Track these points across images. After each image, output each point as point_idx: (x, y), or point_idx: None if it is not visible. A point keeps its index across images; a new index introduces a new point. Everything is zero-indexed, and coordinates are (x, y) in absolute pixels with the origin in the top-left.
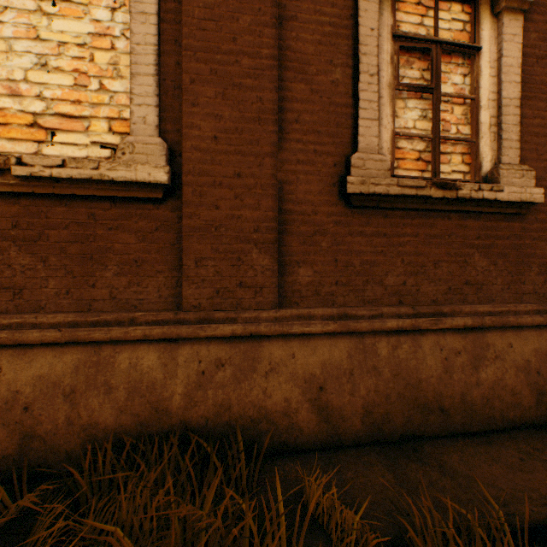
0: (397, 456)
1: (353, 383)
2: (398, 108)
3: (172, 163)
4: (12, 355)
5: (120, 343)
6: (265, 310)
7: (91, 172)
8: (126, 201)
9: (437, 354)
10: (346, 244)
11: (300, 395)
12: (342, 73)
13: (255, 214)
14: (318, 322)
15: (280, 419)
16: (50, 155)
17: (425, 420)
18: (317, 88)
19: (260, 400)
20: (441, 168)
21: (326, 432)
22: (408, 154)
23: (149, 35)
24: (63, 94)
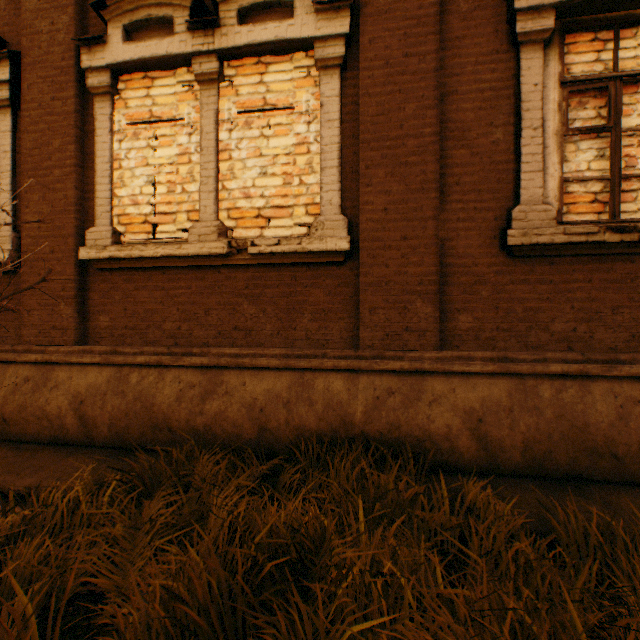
0: (558, 489)
1: (512, 419)
2: (569, 151)
3: (350, 233)
4: (250, 374)
5: (317, 371)
6: (428, 351)
7: (296, 246)
8: (317, 265)
9: (609, 401)
10: (507, 292)
11: (460, 424)
12: (503, 132)
13: (418, 270)
14: (477, 363)
15: (442, 442)
16: (268, 236)
17: (593, 463)
18: (477, 151)
19: (424, 424)
20: (624, 207)
21: (485, 459)
22: (580, 197)
23: (334, 136)
24: (275, 191)
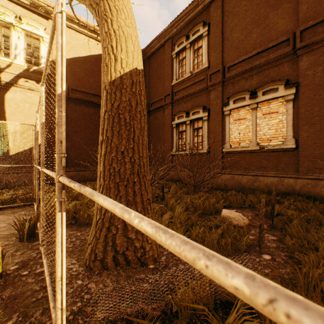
0: None
1: None
2: None
3: (296, 142)
4: (265, 177)
5: (284, 177)
6: (321, 174)
7: (278, 147)
8: (285, 151)
9: None
10: None
11: None
12: None
13: (318, 152)
14: None
15: None
16: (270, 144)
17: None
18: None
19: (318, 192)
20: None
21: None
22: None
23: (290, 118)
24: (272, 133)
